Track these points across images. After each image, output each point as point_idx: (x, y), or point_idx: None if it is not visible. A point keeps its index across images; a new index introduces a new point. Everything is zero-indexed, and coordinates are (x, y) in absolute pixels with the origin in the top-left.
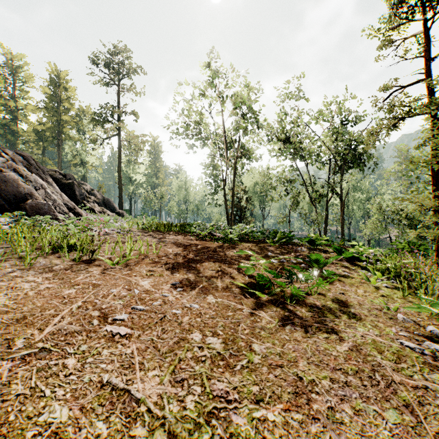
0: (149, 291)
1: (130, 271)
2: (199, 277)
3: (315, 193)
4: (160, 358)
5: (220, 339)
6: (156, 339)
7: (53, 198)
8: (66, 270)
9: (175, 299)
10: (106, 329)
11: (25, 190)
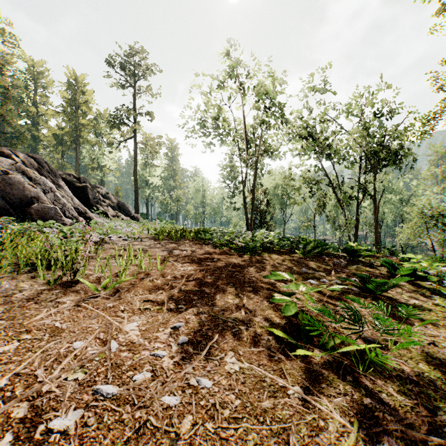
0: (135, 344)
1: (116, 304)
2: (213, 312)
3: (344, 194)
4: None
5: None
6: None
7: (62, 202)
8: (29, 301)
9: (172, 365)
10: None
11: (31, 193)
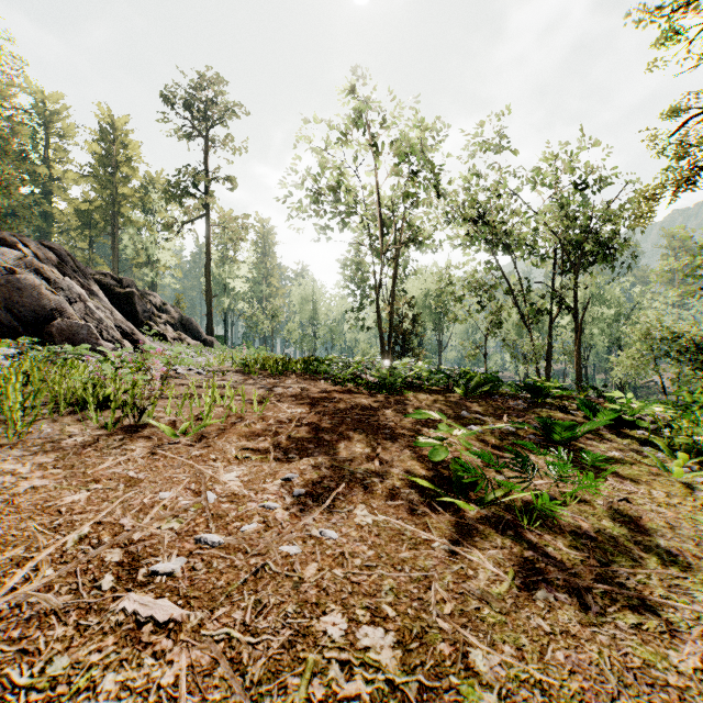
0: (238, 495)
1: (205, 451)
2: (337, 463)
3: (530, 306)
4: (243, 700)
5: (391, 634)
6: (240, 634)
7: (97, 317)
8: (85, 448)
9: (288, 516)
10: (124, 607)
11: (50, 303)
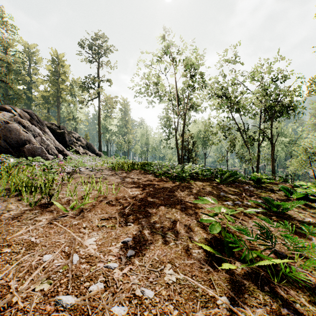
0: (92, 257)
1: (80, 222)
2: (155, 229)
3: (249, 137)
4: None
5: None
6: None
7: (47, 143)
8: (14, 219)
9: (121, 276)
10: None
11: (24, 137)
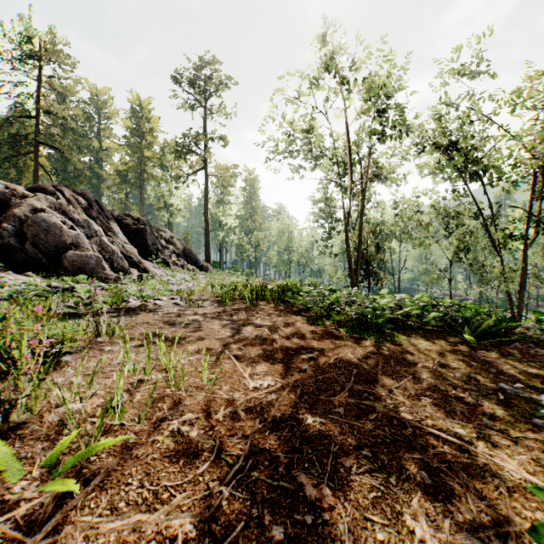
0: None
1: None
2: None
3: (500, 232)
4: None
5: None
6: None
7: (110, 249)
8: None
9: None
10: None
11: (68, 238)
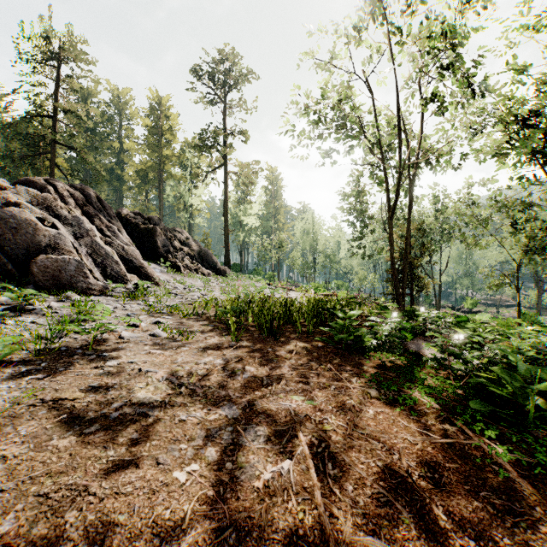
0: None
1: None
2: None
3: None
4: None
5: None
6: None
7: (103, 251)
8: None
9: None
10: None
11: (44, 239)
